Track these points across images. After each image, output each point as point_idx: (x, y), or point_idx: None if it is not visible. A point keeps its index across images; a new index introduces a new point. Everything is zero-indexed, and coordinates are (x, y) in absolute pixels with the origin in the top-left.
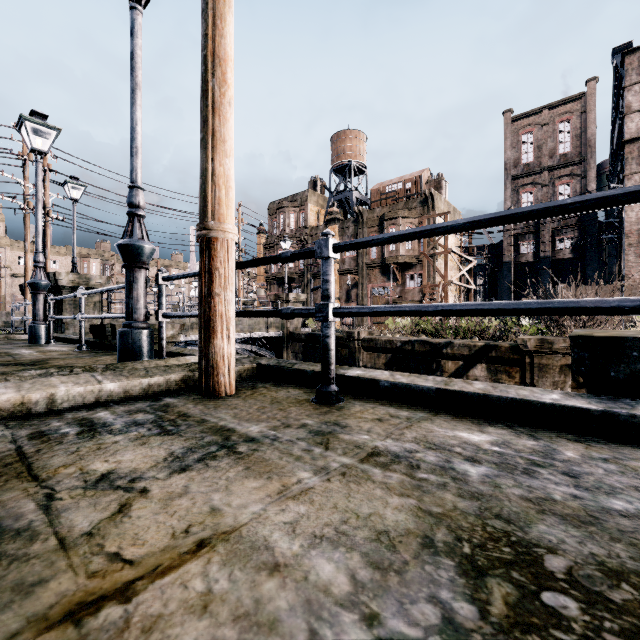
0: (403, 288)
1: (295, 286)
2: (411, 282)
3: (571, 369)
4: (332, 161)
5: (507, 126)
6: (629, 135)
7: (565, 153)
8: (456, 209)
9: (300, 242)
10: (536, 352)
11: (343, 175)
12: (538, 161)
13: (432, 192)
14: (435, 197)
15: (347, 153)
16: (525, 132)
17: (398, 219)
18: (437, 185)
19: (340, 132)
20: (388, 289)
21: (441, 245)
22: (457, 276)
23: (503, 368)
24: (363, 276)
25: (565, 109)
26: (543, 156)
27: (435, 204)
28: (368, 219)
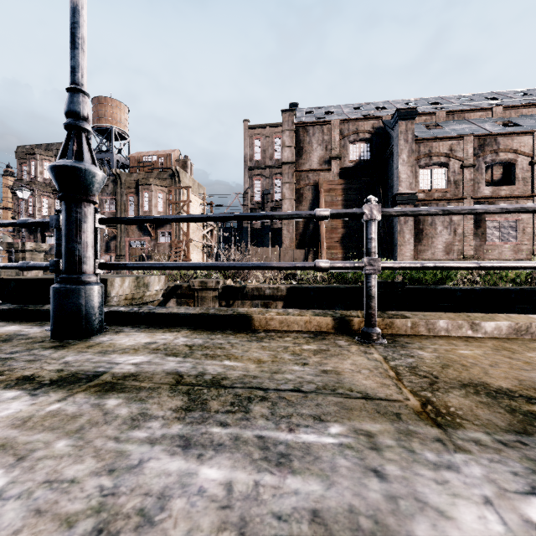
0: (156, 242)
1: (50, 235)
2: (163, 238)
3: (219, 298)
4: (93, 121)
5: (246, 131)
6: (284, 159)
7: (278, 159)
8: (201, 185)
9: (56, 192)
10: (199, 289)
11: (104, 137)
12: (264, 160)
13: (177, 169)
14: (180, 173)
15: (108, 118)
16: (256, 138)
17: (151, 186)
18: (184, 164)
19: (101, 97)
20: (144, 242)
21: (185, 211)
22: (198, 235)
23: (185, 301)
24: (121, 230)
25: (278, 130)
26: (266, 158)
27: (180, 179)
28: (126, 181)
